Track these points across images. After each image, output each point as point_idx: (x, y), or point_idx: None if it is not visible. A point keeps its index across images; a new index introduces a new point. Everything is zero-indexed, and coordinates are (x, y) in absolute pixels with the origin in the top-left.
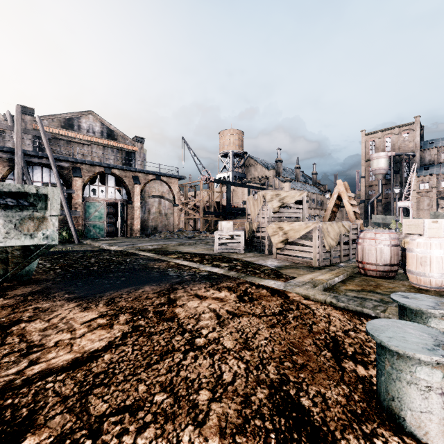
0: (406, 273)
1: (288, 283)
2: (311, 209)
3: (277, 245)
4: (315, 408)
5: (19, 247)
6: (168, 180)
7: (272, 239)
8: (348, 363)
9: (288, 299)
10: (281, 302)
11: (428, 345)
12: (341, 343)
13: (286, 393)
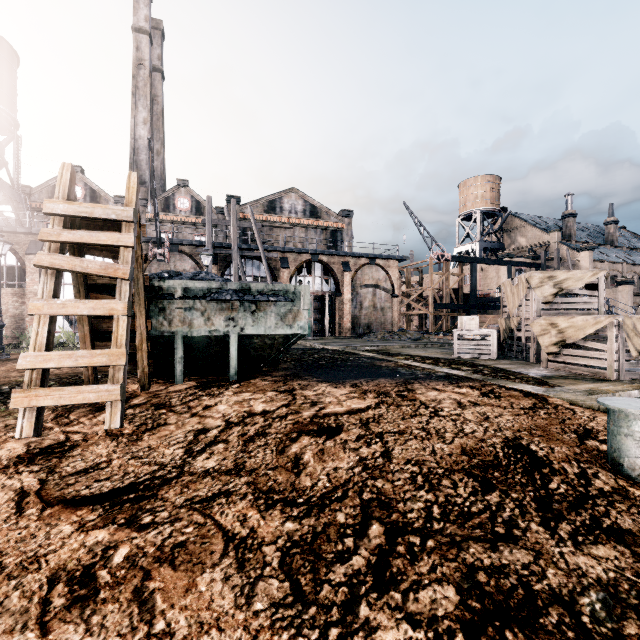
0: None
1: (551, 388)
2: None
3: (548, 348)
4: (541, 451)
5: (283, 335)
6: (385, 264)
7: (539, 340)
8: (593, 442)
9: (545, 401)
10: (534, 402)
11: None
12: (595, 433)
13: (517, 443)
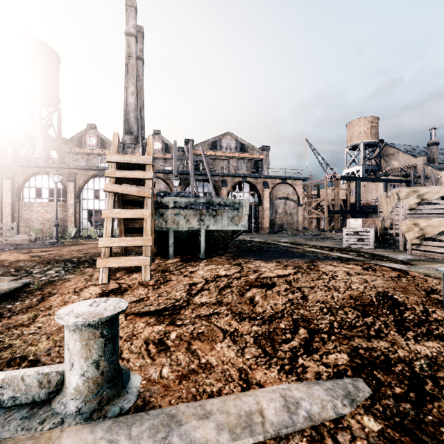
0: None
1: (412, 266)
2: None
3: (412, 241)
4: (400, 298)
5: (232, 230)
6: (293, 182)
7: (406, 235)
8: (435, 295)
9: (407, 273)
10: (399, 273)
11: None
12: (438, 291)
13: (385, 294)
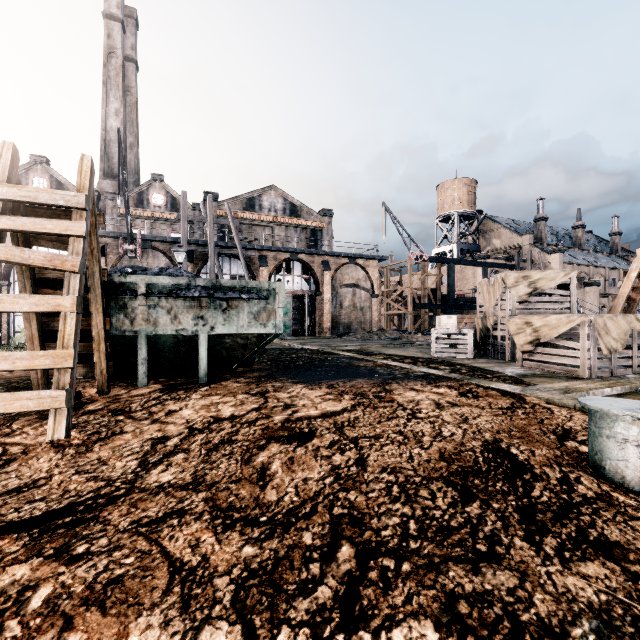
0: None
1: (527, 387)
2: (607, 296)
3: (523, 347)
4: (521, 454)
5: (256, 334)
6: (365, 263)
7: (515, 339)
8: (572, 443)
9: (523, 400)
10: (512, 401)
11: (629, 408)
12: (573, 433)
13: (497, 446)
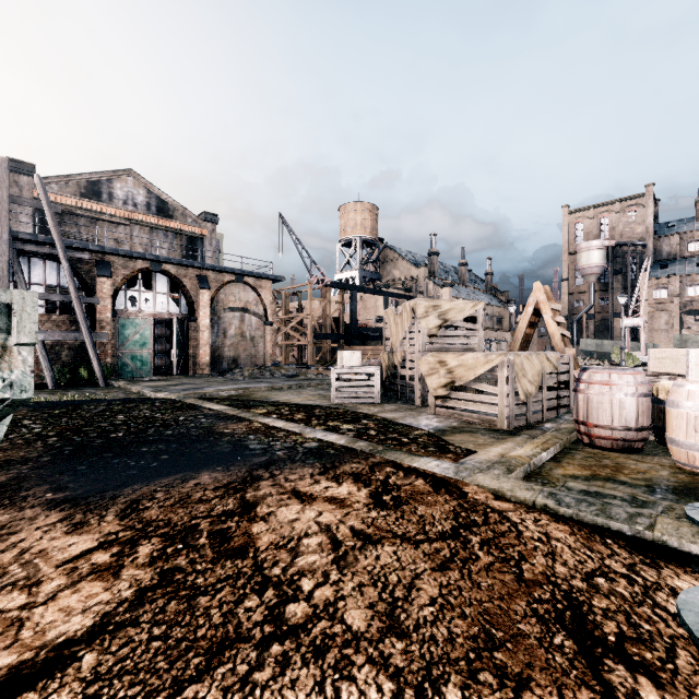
0: (661, 442)
1: (461, 465)
2: (485, 329)
3: (437, 391)
4: None
5: None
6: (257, 283)
7: (427, 382)
8: (616, 670)
9: (465, 499)
10: (453, 508)
11: None
12: (588, 611)
13: None
